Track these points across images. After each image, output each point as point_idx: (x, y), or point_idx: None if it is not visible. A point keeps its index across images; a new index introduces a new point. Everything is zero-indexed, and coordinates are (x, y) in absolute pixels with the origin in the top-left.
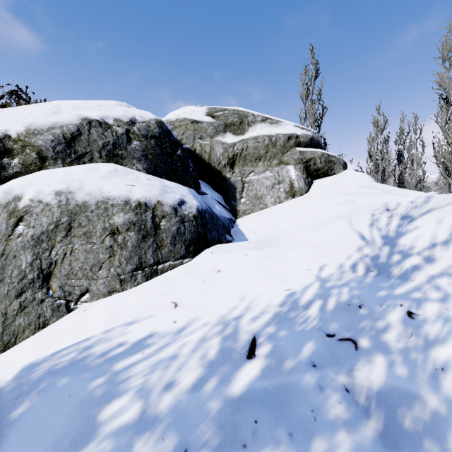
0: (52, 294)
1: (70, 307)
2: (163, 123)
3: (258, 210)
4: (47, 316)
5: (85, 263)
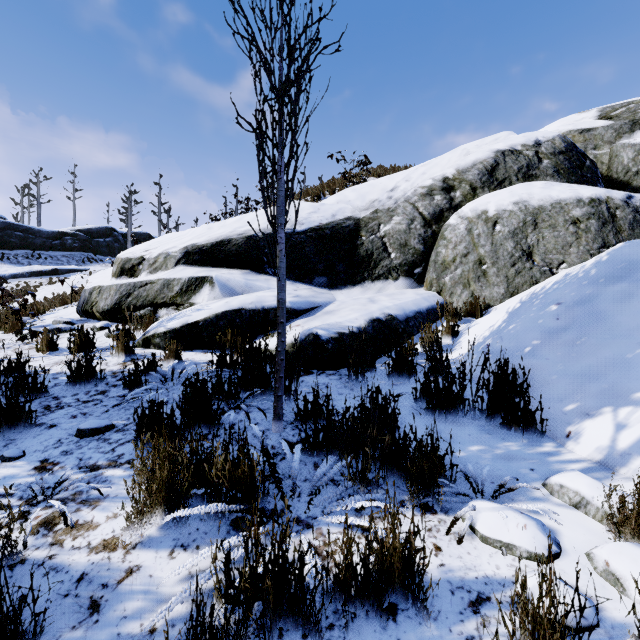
0: (537, 264)
1: (553, 272)
2: (567, 138)
3: None
4: (537, 277)
5: (555, 245)
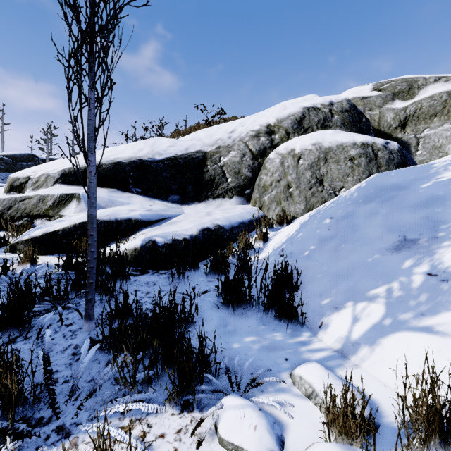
0: (326, 188)
1: (336, 194)
2: (350, 101)
3: (436, 159)
4: (326, 198)
5: (338, 175)
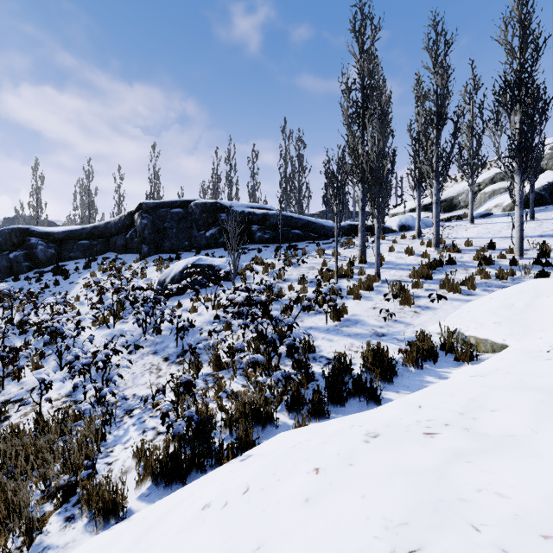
0: None
1: None
2: None
3: None
4: None
5: None
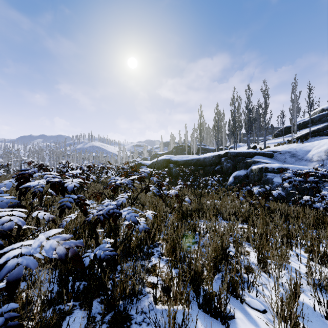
0: None
1: None
2: (322, 108)
3: None
4: None
5: None
